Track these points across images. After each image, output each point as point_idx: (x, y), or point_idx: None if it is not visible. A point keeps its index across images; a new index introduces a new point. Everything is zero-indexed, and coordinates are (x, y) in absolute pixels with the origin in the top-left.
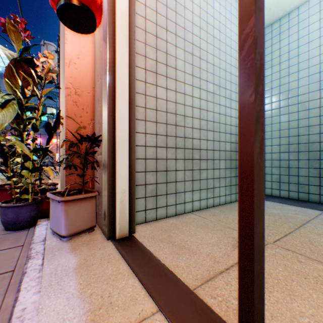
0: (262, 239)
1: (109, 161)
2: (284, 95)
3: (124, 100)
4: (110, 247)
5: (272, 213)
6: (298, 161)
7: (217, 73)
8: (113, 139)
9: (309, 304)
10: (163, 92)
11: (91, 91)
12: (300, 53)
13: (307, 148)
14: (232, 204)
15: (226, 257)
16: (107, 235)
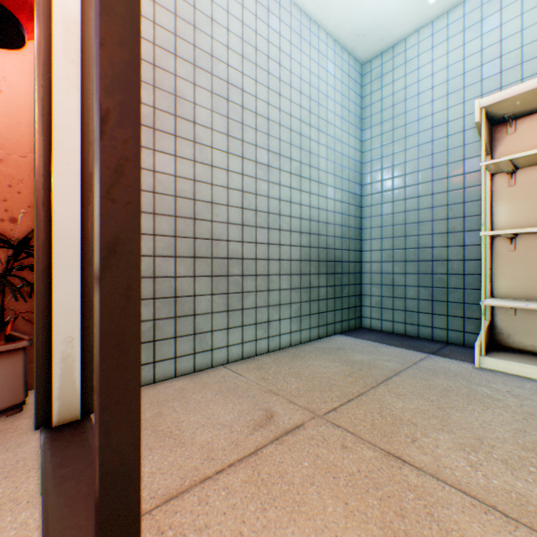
0: (134, 453)
1: (39, 286)
2: (388, 172)
3: (72, 175)
4: (30, 444)
5: (353, 360)
6: (405, 276)
7: (276, 133)
8: (49, 245)
9: (313, 525)
10: (168, 161)
11: (28, 154)
12: (407, 110)
13: (416, 256)
14: (302, 346)
15: (231, 448)
16: (35, 422)
